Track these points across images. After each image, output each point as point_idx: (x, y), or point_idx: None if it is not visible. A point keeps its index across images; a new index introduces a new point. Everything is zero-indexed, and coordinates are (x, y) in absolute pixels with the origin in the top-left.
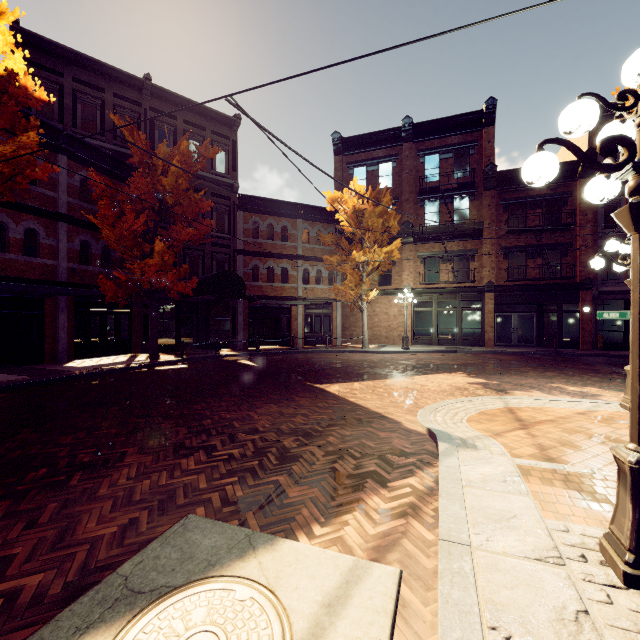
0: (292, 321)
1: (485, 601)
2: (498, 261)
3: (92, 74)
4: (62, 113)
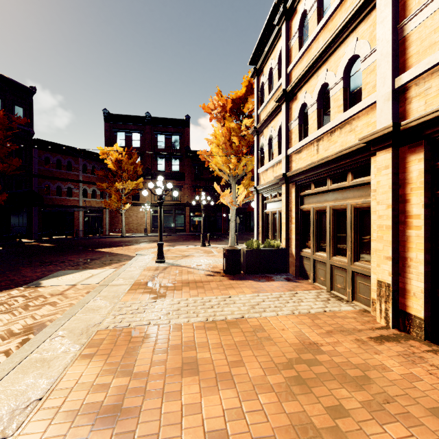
0: (75, 220)
1: (130, 266)
2: (191, 192)
3: None
4: None
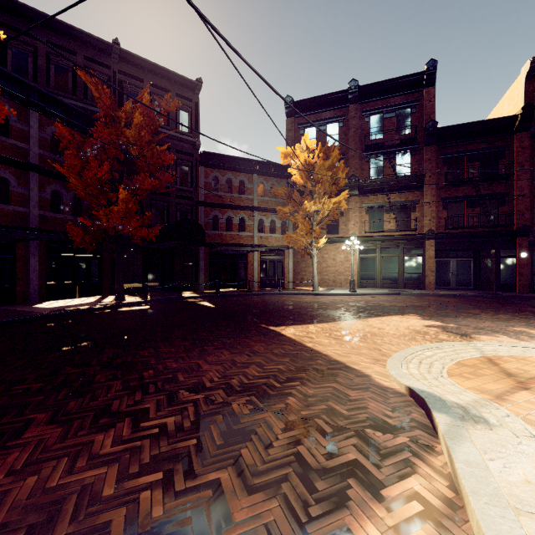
0: (249, 266)
1: None
2: (438, 211)
3: (64, 38)
4: (36, 73)
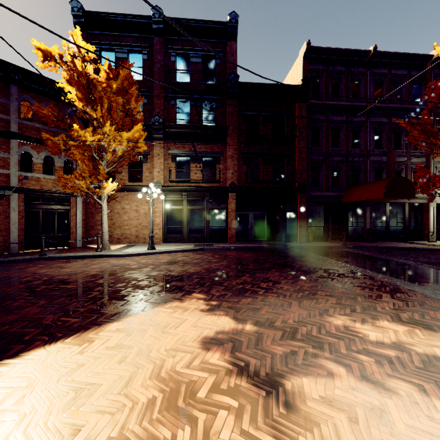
0: (0, 219)
1: None
2: (239, 165)
3: None
4: None
